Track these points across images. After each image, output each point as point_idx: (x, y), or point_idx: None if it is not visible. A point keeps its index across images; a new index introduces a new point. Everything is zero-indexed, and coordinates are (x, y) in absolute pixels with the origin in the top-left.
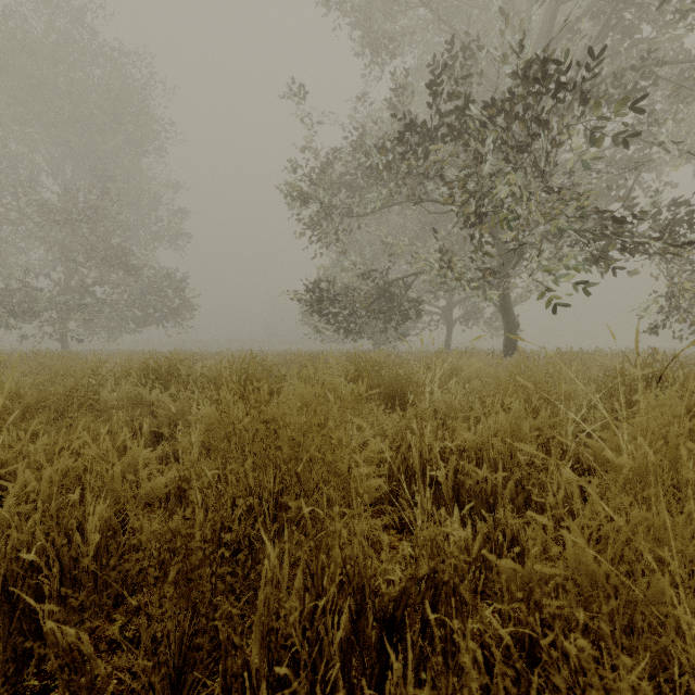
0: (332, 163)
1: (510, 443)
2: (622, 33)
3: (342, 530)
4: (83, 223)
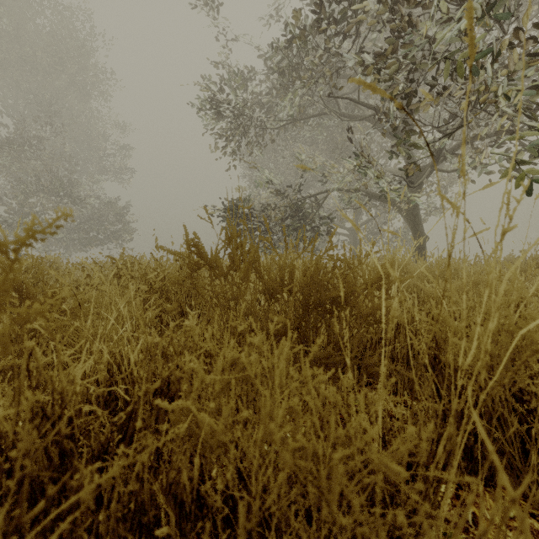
0: (247, 79)
1: None
2: None
3: None
4: (27, 151)
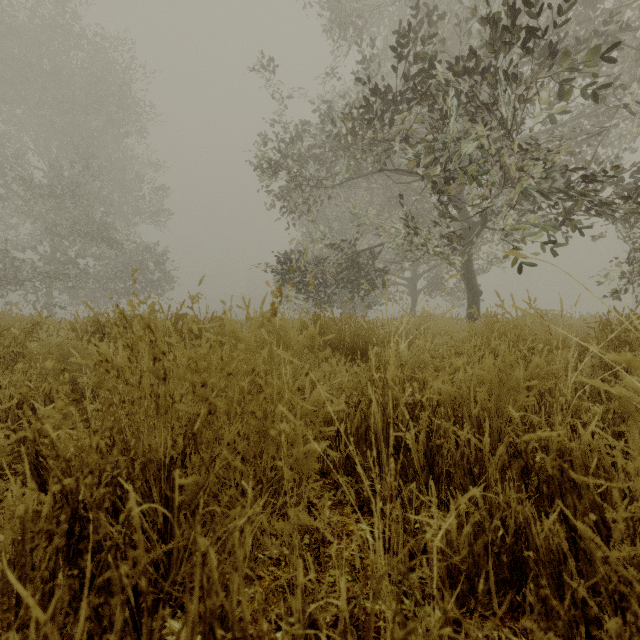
0: (301, 136)
1: (497, 397)
2: (584, 4)
3: (209, 552)
4: (66, 198)
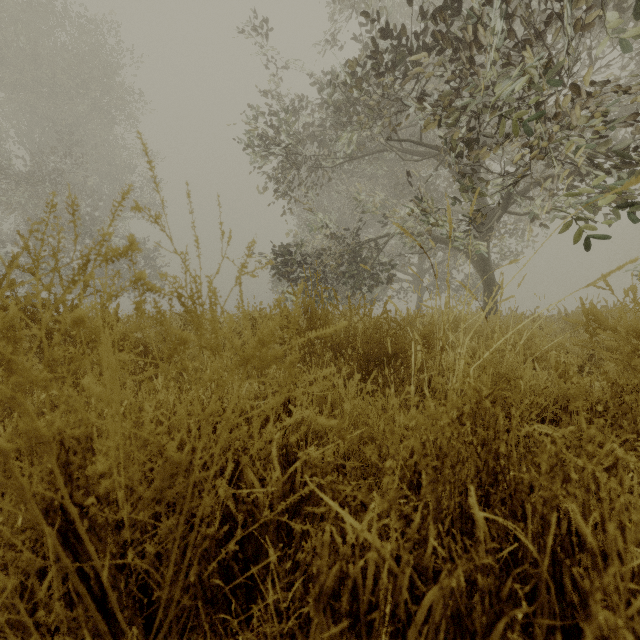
0: (298, 111)
1: None
2: None
3: None
4: (45, 187)
